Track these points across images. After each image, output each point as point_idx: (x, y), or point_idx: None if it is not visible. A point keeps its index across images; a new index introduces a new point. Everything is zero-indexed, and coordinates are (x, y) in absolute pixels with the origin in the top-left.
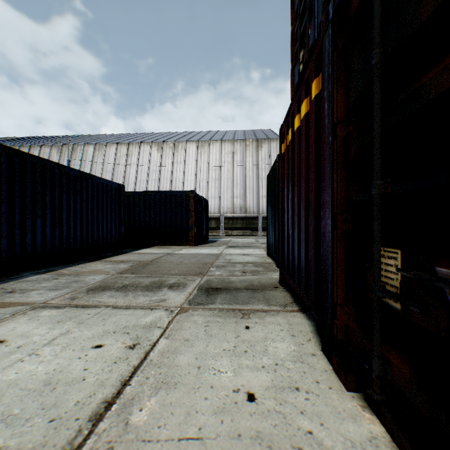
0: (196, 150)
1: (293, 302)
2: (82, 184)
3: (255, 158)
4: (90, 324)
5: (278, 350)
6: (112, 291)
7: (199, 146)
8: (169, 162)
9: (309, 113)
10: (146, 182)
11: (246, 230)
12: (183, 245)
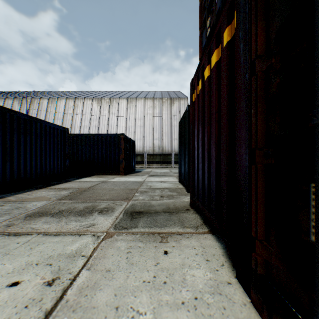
0: (126, 105)
1: (203, 224)
2: (32, 126)
3: (169, 111)
4: (15, 255)
5: (195, 279)
6: (48, 217)
7: (128, 102)
8: (106, 112)
9: (220, 60)
10: (88, 127)
11: (163, 163)
12: (115, 175)
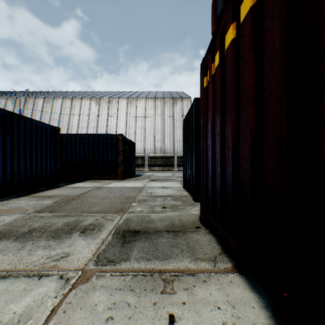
0: (126, 105)
1: (222, 252)
2: (13, 124)
3: (171, 112)
4: None
5: None
6: (9, 240)
7: (128, 102)
8: (105, 113)
9: None
10: (86, 128)
11: (165, 166)
12: (113, 179)
